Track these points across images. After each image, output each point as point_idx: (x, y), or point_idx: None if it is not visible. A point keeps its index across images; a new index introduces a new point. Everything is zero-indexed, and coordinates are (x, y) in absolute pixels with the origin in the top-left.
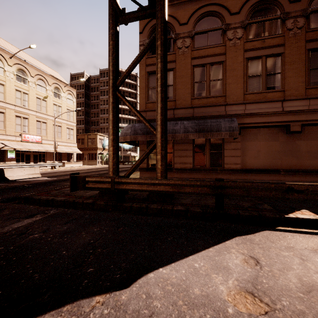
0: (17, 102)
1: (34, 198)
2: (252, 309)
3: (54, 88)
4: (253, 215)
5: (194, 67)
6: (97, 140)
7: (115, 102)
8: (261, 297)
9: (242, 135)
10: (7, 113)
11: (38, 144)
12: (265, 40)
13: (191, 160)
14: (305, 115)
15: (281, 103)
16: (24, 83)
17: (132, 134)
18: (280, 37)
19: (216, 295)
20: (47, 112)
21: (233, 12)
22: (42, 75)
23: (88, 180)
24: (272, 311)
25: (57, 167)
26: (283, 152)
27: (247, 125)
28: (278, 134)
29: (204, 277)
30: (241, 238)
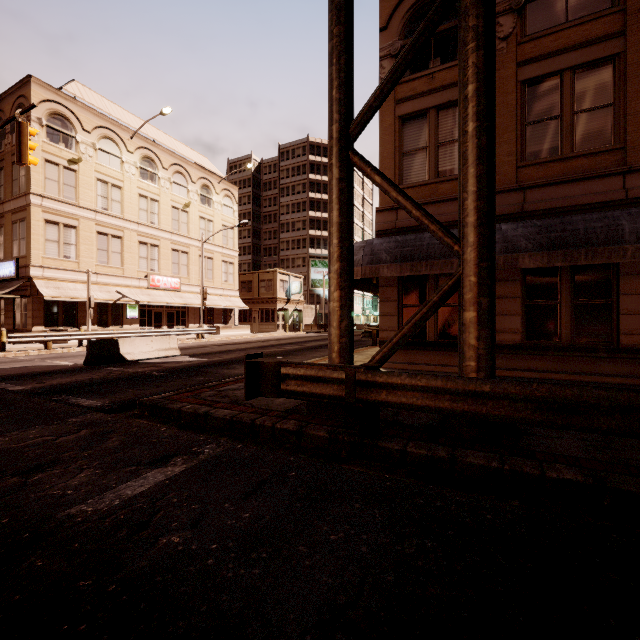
0: (141, 216)
1: (168, 408)
2: None
3: (202, 187)
4: None
5: (524, 85)
6: (276, 283)
7: (345, 177)
8: None
9: None
10: (126, 238)
11: (175, 293)
12: None
13: (517, 324)
14: None
15: None
16: (152, 182)
17: (367, 264)
18: None
19: None
20: (189, 233)
21: None
22: (181, 164)
23: (287, 374)
24: None
25: (207, 336)
26: None
27: None
28: None
29: None
30: None
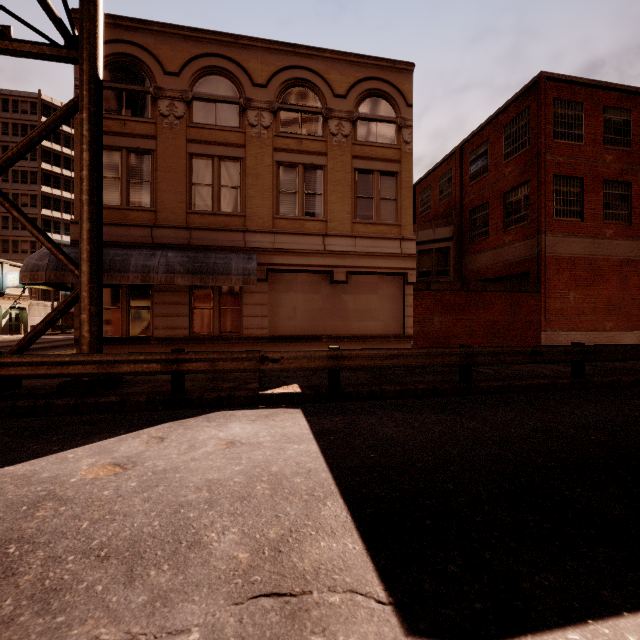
0: None
1: None
2: (103, 474)
3: None
4: (221, 397)
5: (191, 156)
6: None
7: None
8: (125, 465)
9: (271, 282)
10: None
11: None
12: (303, 142)
13: (187, 323)
14: (351, 258)
15: (323, 239)
16: None
17: (52, 270)
18: (322, 141)
19: (69, 473)
20: None
21: (257, 82)
22: None
23: None
24: (125, 471)
25: None
26: (327, 311)
27: (278, 268)
28: (320, 283)
29: (71, 463)
30: (172, 423)
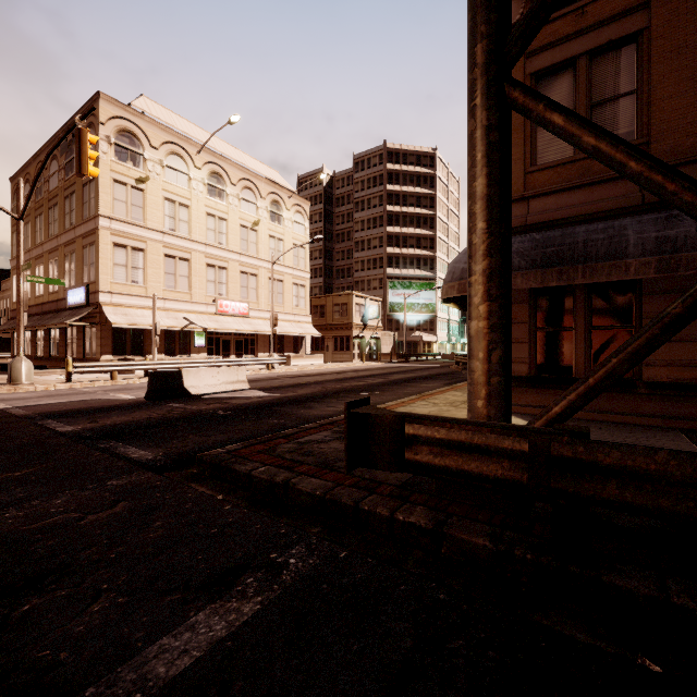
0: (208, 237)
1: (234, 470)
2: None
3: (271, 203)
4: None
5: None
6: (351, 307)
7: (498, 123)
8: None
9: None
10: (194, 260)
11: (243, 320)
12: None
13: None
14: None
15: None
16: (220, 200)
17: None
18: None
19: None
20: (258, 253)
21: None
22: (250, 179)
23: (415, 435)
24: None
25: (277, 366)
26: None
27: None
28: None
29: None
30: None
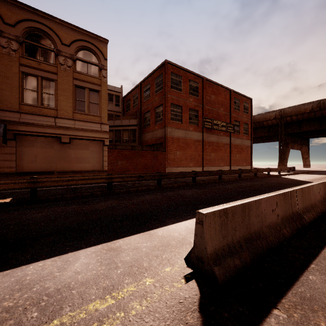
0: None
1: None
2: None
3: None
4: None
5: None
6: None
7: None
8: None
9: (19, 141)
10: None
11: None
12: (41, 64)
13: None
14: (72, 131)
15: (54, 119)
16: None
17: None
18: (54, 66)
19: None
20: None
21: (7, 22)
22: None
23: None
24: None
25: None
26: (58, 158)
27: (23, 133)
28: (53, 143)
29: None
30: None
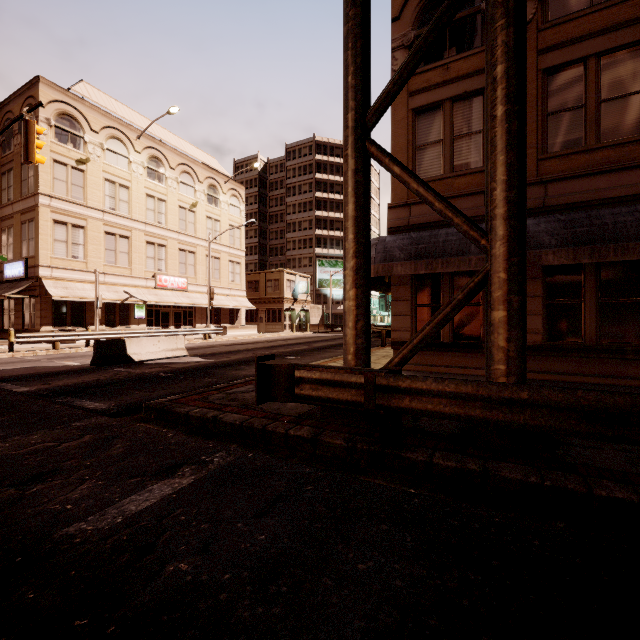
0: (148, 216)
1: (175, 412)
2: None
3: (208, 187)
4: None
5: (545, 74)
6: (282, 283)
7: (361, 168)
8: None
9: None
10: (134, 238)
11: (182, 293)
12: None
13: (537, 324)
14: None
15: None
16: (160, 182)
17: (379, 261)
18: None
19: None
20: (196, 233)
21: None
22: (188, 164)
23: (301, 377)
24: None
25: (214, 336)
26: None
27: None
28: None
29: None
30: None
